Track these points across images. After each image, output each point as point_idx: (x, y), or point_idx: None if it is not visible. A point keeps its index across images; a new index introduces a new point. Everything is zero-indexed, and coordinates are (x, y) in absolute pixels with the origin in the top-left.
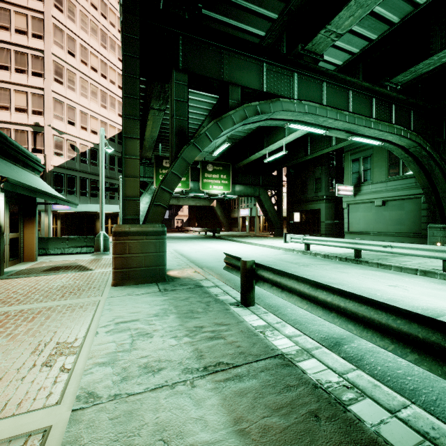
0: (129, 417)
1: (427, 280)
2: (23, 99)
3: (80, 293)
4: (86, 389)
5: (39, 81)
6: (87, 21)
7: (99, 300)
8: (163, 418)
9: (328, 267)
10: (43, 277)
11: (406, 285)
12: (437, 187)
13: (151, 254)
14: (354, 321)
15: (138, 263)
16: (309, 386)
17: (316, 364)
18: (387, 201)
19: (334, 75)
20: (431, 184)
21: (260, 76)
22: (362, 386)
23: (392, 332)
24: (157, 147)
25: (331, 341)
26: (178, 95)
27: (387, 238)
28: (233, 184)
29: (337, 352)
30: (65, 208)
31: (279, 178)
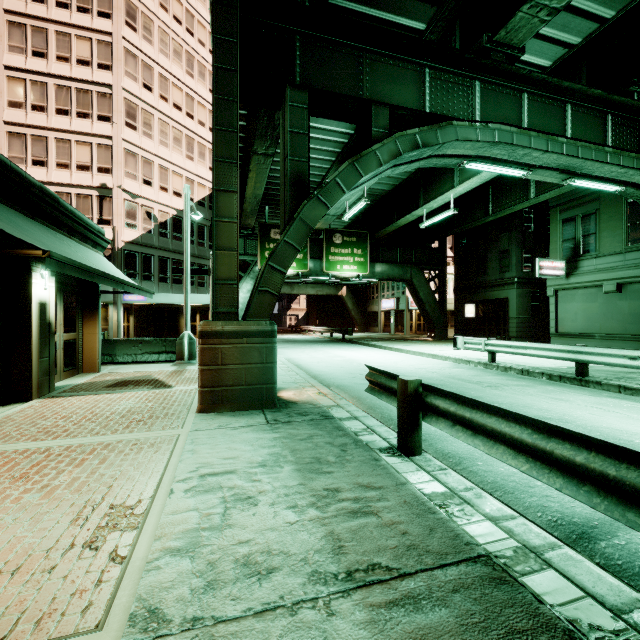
0: None
1: None
2: (86, 153)
3: (152, 422)
4: (146, 600)
5: (106, 127)
6: (168, 41)
7: (178, 434)
8: None
9: (532, 390)
10: (105, 396)
11: None
12: None
13: (254, 366)
14: (639, 507)
15: (235, 378)
16: (558, 635)
17: (558, 582)
18: (626, 284)
19: (542, 80)
20: None
21: (421, 89)
22: None
23: None
24: (262, 211)
25: (570, 530)
26: (295, 125)
27: (625, 344)
28: (372, 262)
29: (586, 554)
30: (140, 299)
31: (441, 252)
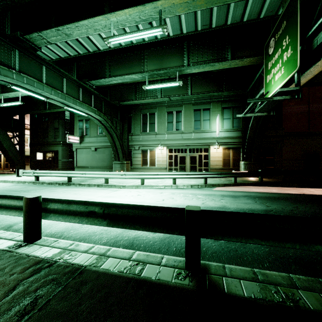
0: None
1: (95, 188)
2: None
3: None
4: None
5: None
6: None
7: None
8: None
9: (45, 190)
10: None
11: (83, 192)
12: (115, 143)
13: None
14: (6, 209)
15: None
16: None
17: None
18: (98, 148)
19: (52, 64)
20: (113, 141)
21: None
22: (3, 236)
23: (19, 207)
24: None
25: (7, 227)
26: None
27: (97, 170)
28: None
29: (8, 231)
30: None
31: (21, 122)
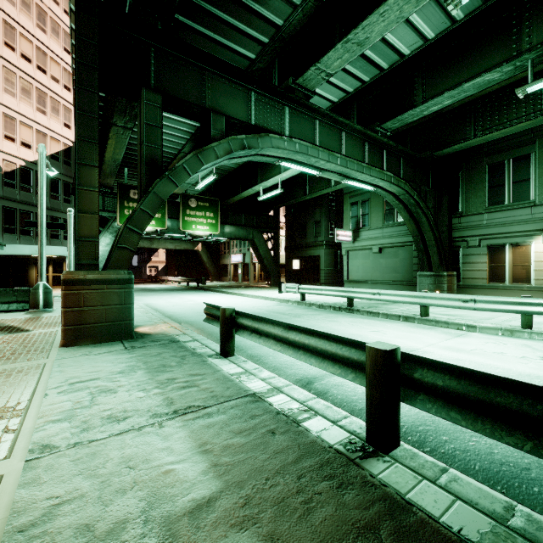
0: (93, 457)
1: (406, 325)
2: None
3: (16, 357)
4: (39, 443)
5: None
6: None
7: (44, 362)
8: (129, 453)
9: (320, 316)
10: None
11: (386, 330)
12: (424, 235)
13: (114, 307)
14: (316, 355)
15: (97, 317)
16: (273, 414)
17: (283, 397)
18: (384, 248)
19: (327, 114)
20: (419, 232)
21: (248, 106)
22: (317, 408)
23: (340, 359)
24: (121, 172)
25: (304, 381)
26: (150, 118)
27: (383, 287)
28: (222, 224)
29: (308, 390)
30: None
31: (276, 219)
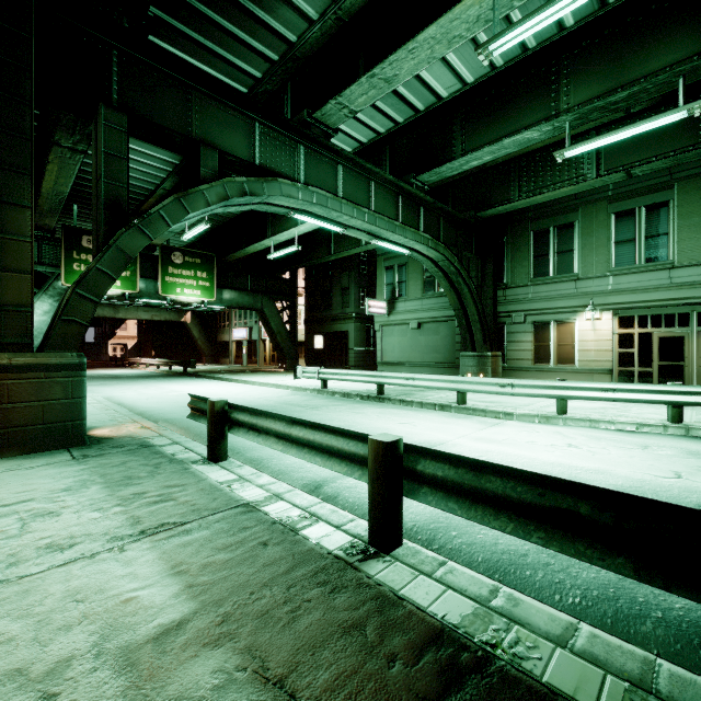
0: (25, 594)
1: (441, 414)
2: None
3: None
4: None
5: None
6: None
7: None
8: (77, 585)
9: (343, 408)
10: None
11: (418, 421)
12: (467, 309)
13: (57, 402)
14: (322, 453)
15: (29, 417)
16: (268, 524)
17: (282, 505)
18: (423, 323)
19: (352, 159)
20: (461, 305)
21: (251, 140)
22: (322, 514)
23: (347, 456)
24: (68, 209)
25: (313, 486)
26: (111, 146)
27: (423, 370)
28: (220, 288)
29: (317, 496)
30: None
31: (293, 284)
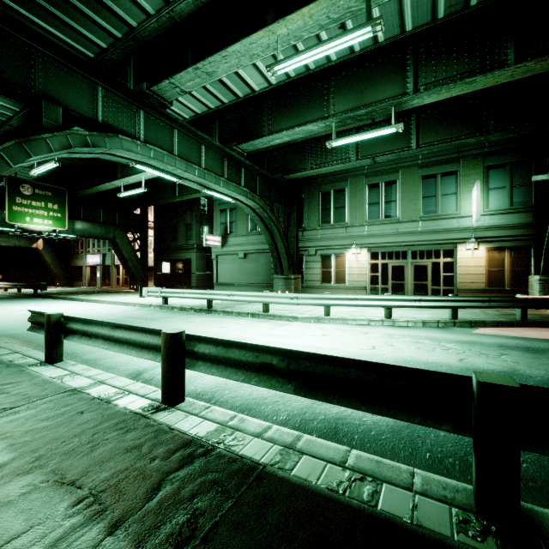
0: None
1: (250, 320)
2: None
3: None
4: None
5: None
6: None
7: None
8: None
9: (177, 318)
10: None
11: (231, 325)
12: (277, 244)
13: None
14: (136, 347)
15: None
16: (88, 400)
17: (104, 387)
18: (248, 254)
19: (186, 126)
20: (273, 241)
21: (95, 100)
22: (133, 389)
23: (153, 347)
24: None
25: (135, 374)
26: None
27: (248, 289)
28: (72, 219)
29: (137, 380)
30: None
31: (143, 219)
